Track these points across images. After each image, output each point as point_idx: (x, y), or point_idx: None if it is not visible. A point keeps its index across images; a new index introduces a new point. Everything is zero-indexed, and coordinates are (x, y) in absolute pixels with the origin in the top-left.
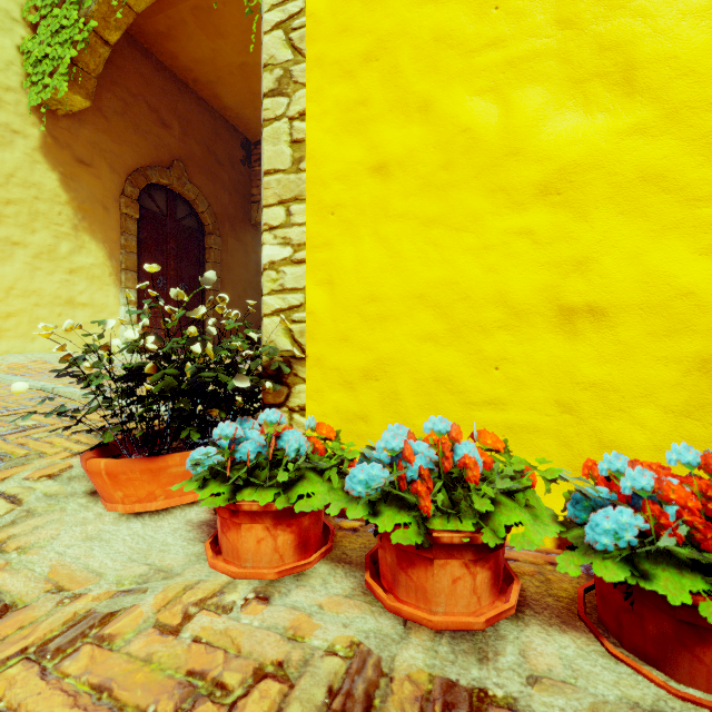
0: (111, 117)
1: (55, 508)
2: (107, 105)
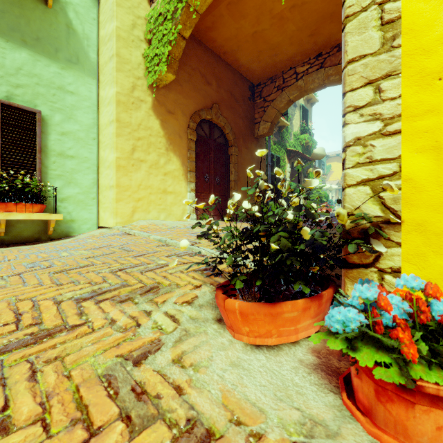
0: (183, 84)
1: (200, 331)
2: (181, 77)
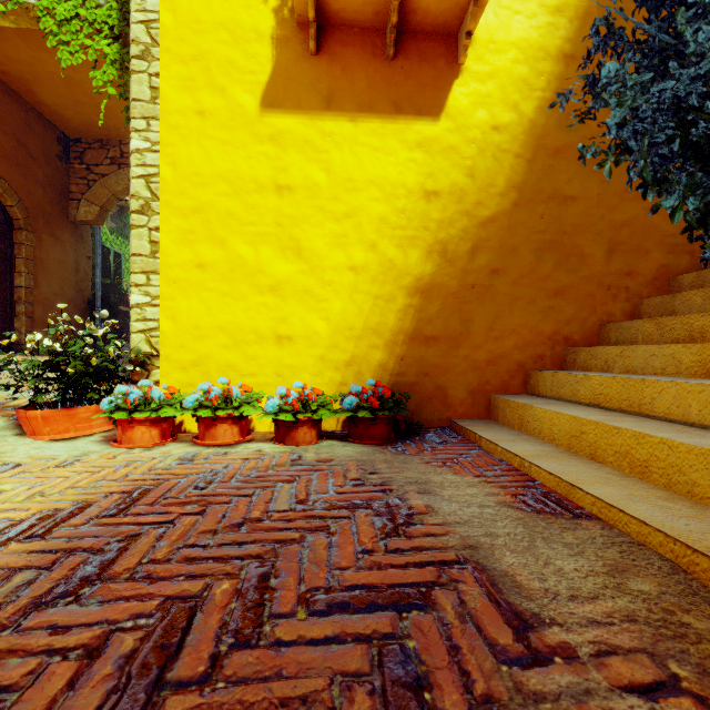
0: None
1: (0, 441)
2: None
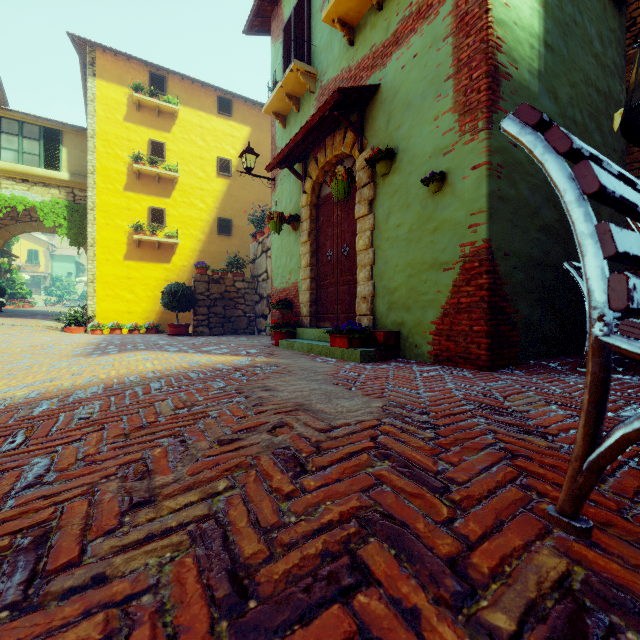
0: None
1: (66, 333)
2: None
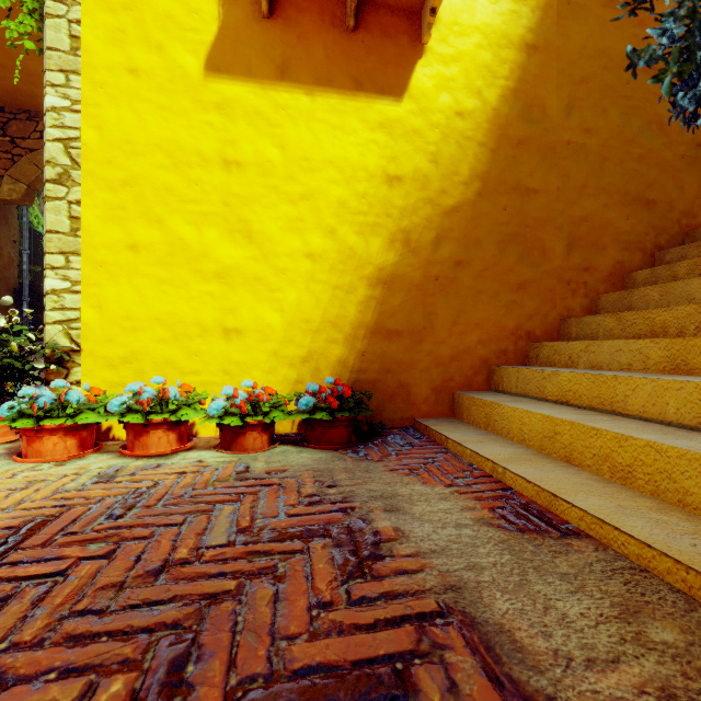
0: None
1: None
2: None
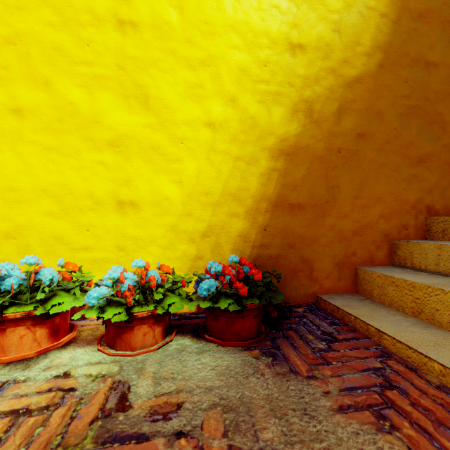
0: None
1: None
2: None
